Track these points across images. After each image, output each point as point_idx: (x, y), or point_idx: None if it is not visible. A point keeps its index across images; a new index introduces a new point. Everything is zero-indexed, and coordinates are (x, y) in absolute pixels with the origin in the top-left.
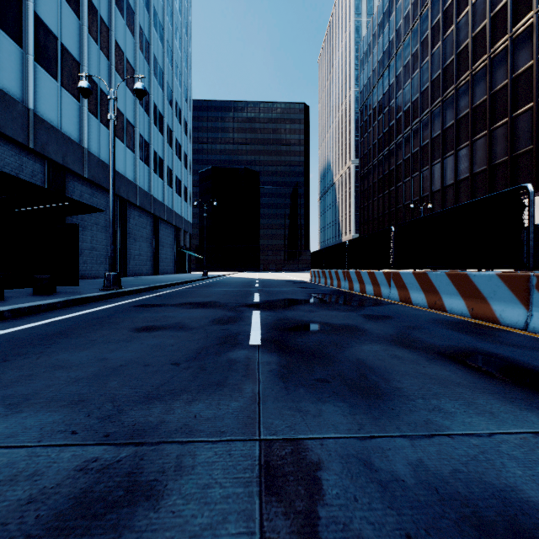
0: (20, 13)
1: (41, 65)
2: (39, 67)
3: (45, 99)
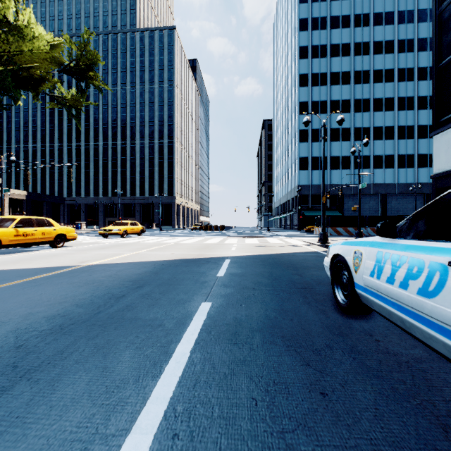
0: (413, 159)
1: (420, 167)
2: (419, 169)
3: (422, 176)
